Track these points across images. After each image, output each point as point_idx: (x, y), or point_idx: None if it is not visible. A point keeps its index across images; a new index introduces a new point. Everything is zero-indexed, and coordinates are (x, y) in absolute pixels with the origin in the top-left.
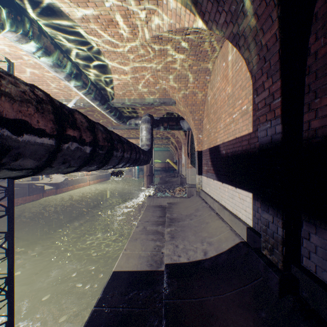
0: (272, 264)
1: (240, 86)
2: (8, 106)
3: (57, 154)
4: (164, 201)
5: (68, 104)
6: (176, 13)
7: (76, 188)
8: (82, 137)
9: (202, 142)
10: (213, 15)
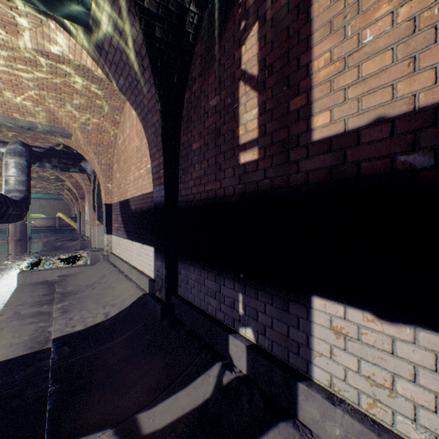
0: (160, 300)
1: (146, 144)
2: None
3: None
4: (53, 273)
5: None
6: (69, 45)
7: None
8: None
9: (112, 193)
10: (113, 72)
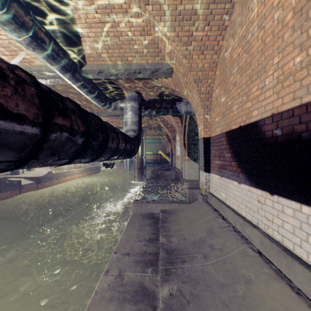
0: None
1: None
2: None
3: None
4: (157, 207)
5: None
6: None
7: (61, 182)
8: None
9: (209, 125)
10: None
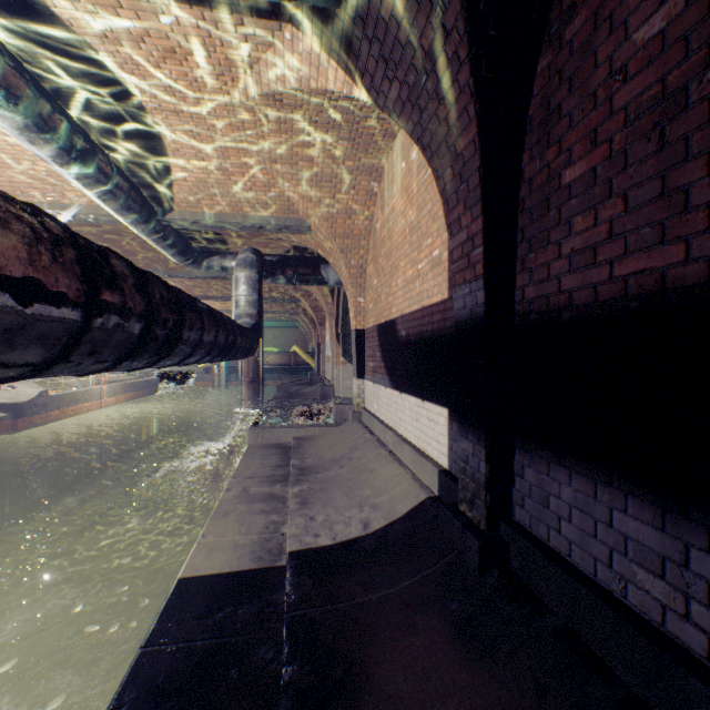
0: (471, 525)
1: (430, 212)
2: (14, 255)
3: (83, 337)
4: (288, 434)
5: (56, 216)
6: (310, 61)
7: (70, 414)
8: (126, 304)
9: (364, 312)
10: (379, 81)
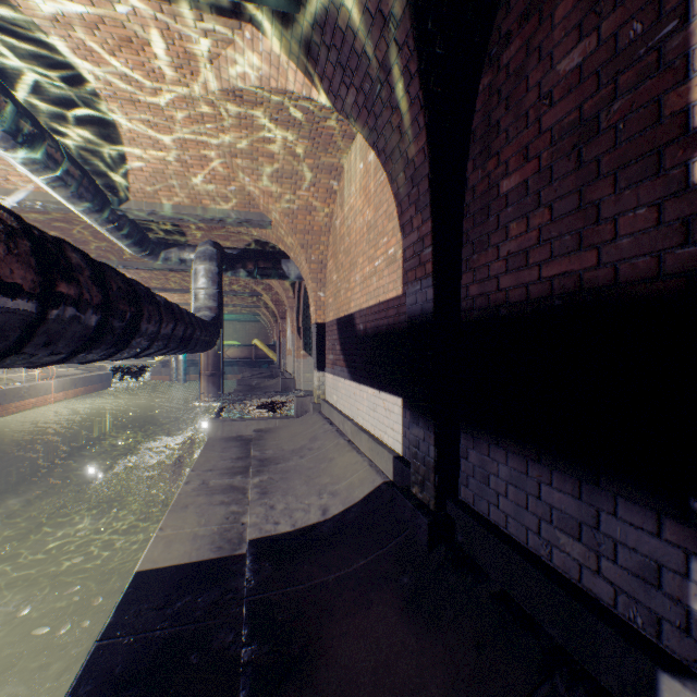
0: (422, 506)
1: (386, 213)
2: None
3: (37, 329)
4: (248, 426)
5: None
6: (270, 61)
7: (13, 411)
8: (83, 296)
9: (324, 306)
10: (336, 85)
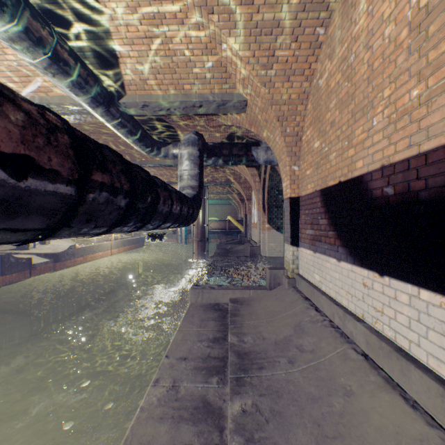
0: None
1: None
2: None
3: None
4: (224, 295)
5: None
6: None
7: (89, 260)
8: None
9: (298, 180)
10: None
